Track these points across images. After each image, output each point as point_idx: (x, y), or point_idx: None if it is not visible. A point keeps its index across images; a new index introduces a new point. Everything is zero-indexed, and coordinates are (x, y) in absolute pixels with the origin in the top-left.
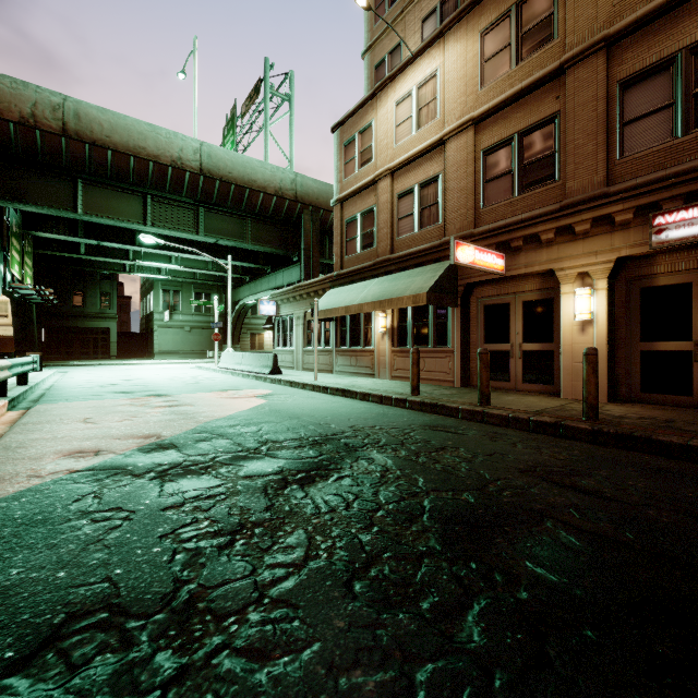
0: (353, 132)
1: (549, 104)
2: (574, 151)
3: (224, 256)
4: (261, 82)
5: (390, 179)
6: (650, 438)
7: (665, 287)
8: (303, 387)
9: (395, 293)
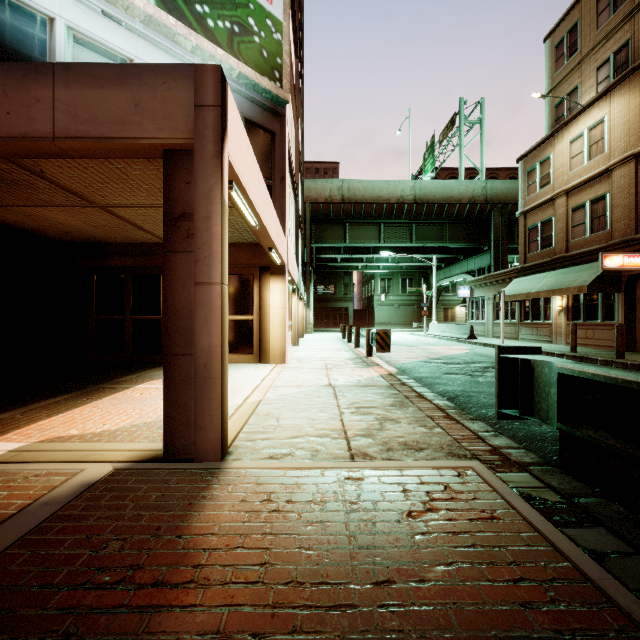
0: (534, 162)
1: None
2: None
3: (426, 252)
4: (455, 115)
5: (565, 197)
6: None
7: None
8: (493, 347)
9: (564, 285)
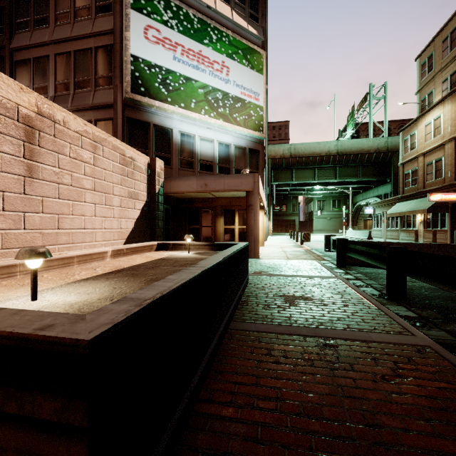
0: (407, 134)
1: None
2: None
3: (347, 184)
4: (367, 94)
5: (423, 157)
6: None
7: None
8: None
9: (417, 208)
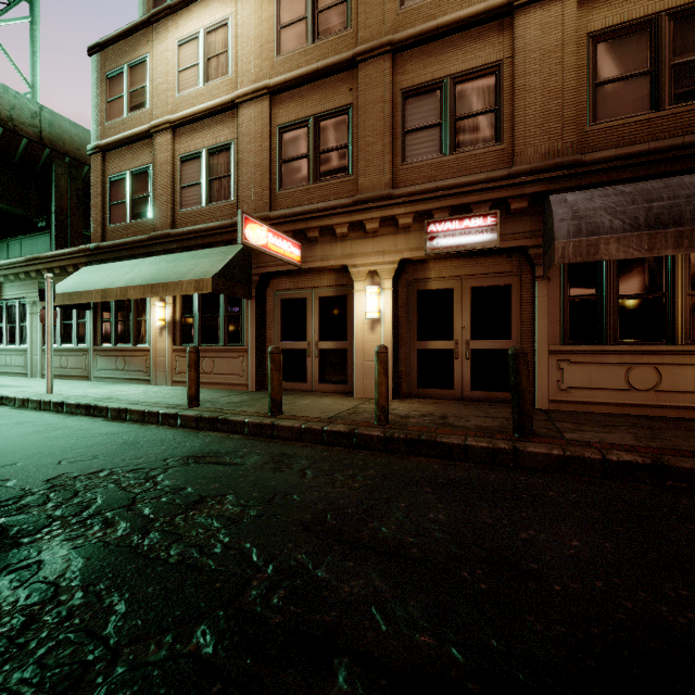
0: (121, 63)
1: (343, 94)
2: (365, 147)
3: None
4: None
5: (172, 135)
6: (435, 441)
7: (435, 291)
8: (23, 405)
9: (173, 276)
